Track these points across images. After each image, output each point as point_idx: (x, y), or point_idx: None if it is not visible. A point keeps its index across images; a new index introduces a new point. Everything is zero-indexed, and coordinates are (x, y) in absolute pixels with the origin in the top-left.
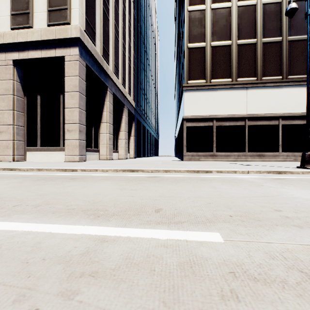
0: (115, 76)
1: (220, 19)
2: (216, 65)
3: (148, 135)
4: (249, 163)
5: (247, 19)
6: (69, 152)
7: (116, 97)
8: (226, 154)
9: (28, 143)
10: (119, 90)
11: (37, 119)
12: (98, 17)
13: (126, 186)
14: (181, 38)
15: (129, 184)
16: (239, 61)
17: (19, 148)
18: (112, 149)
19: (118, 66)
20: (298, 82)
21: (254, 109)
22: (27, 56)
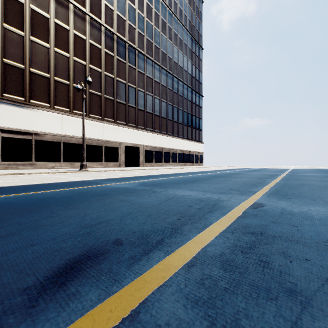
0: None
1: (40, 53)
2: (35, 89)
3: None
4: (59, 169)
5: (62, 65)
6: None
7: None
8: (45, 163)
9: None
10: None
11: None
12: None
13: None
14: None
15: None
16: (56, 93)
17: None
18: None
19: None
20: (95, 120)
21: (68, 131)
22: None
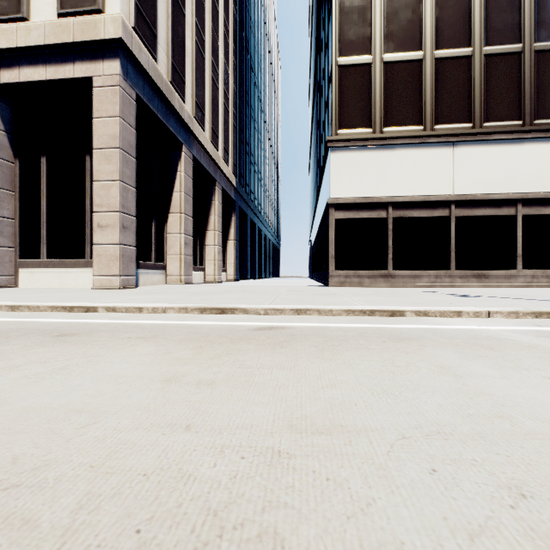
0: (197, 125)
1: (401, 9)
2: (393, 99)
3: (262, 239)
4: (465, 292)
5: (453, 9)
6: (100, 270)
7: (200, 164)
8: (414, 273)
9: (22, 252)
10: (205, 152)
11: (40, 205)
12: (163, 7)
13: (187, 365)
14: (323, 54)
15: (200, 356)
16: (438, 91)
17: (3, 262)
18: (191, 264)
19: (204, 106)
20: None
21: (468, 185)
22: (17, 77)
